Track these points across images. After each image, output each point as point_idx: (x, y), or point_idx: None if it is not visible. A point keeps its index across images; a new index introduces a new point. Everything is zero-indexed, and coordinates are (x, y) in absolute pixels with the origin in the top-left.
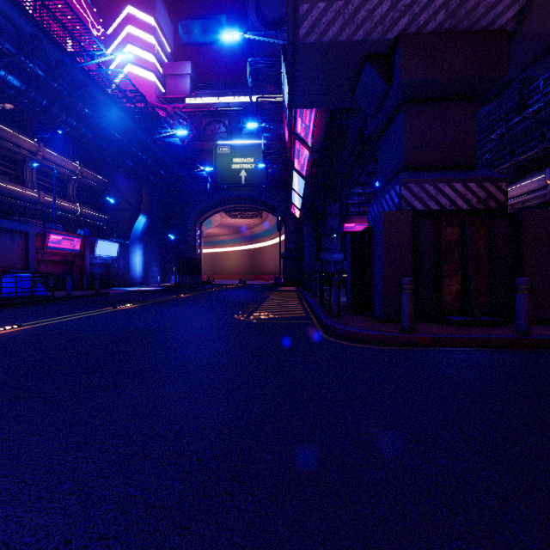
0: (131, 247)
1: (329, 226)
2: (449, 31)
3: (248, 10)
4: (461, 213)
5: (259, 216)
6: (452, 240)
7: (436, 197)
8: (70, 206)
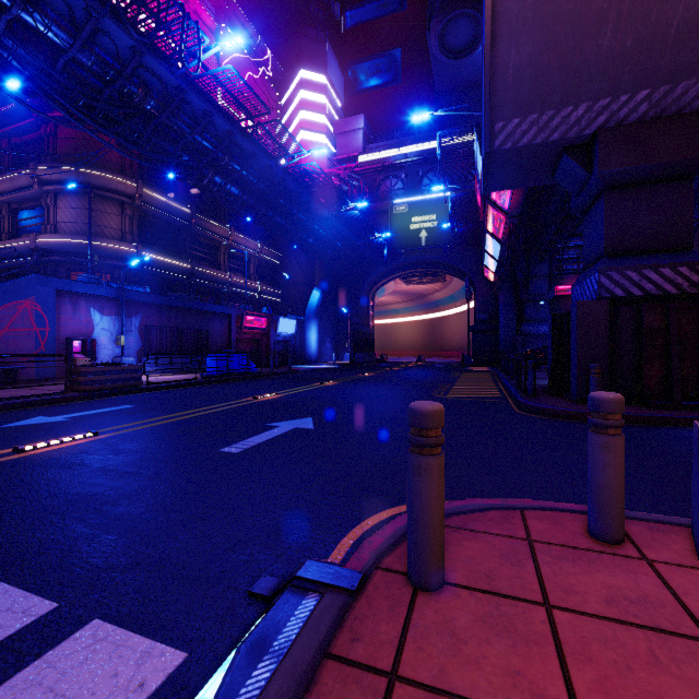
0: (306, 323)
1: (534, 290)
2: (654, 118)
3: (429, 41)
4: (670, 298)
5: (441, 281)
6: (654, 326)
7: (640, 283)
8: (252, 285)
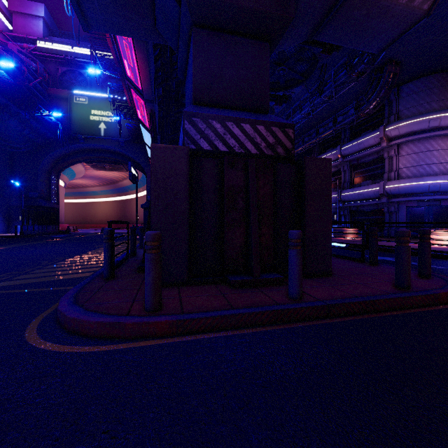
0: None
1: None
2: None
3: None
4: (251, 157)
5: (124, 170)
6: (236, 185)
7: (225, 137)
8: None
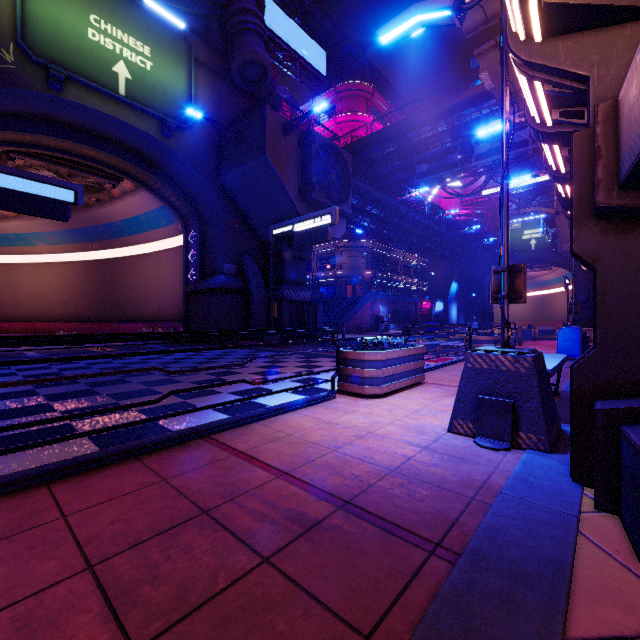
0: (449, 304)
1: None
2: None
3: None
4: None
5: (548, 269)
6: None
7: None
8: (413, 282)
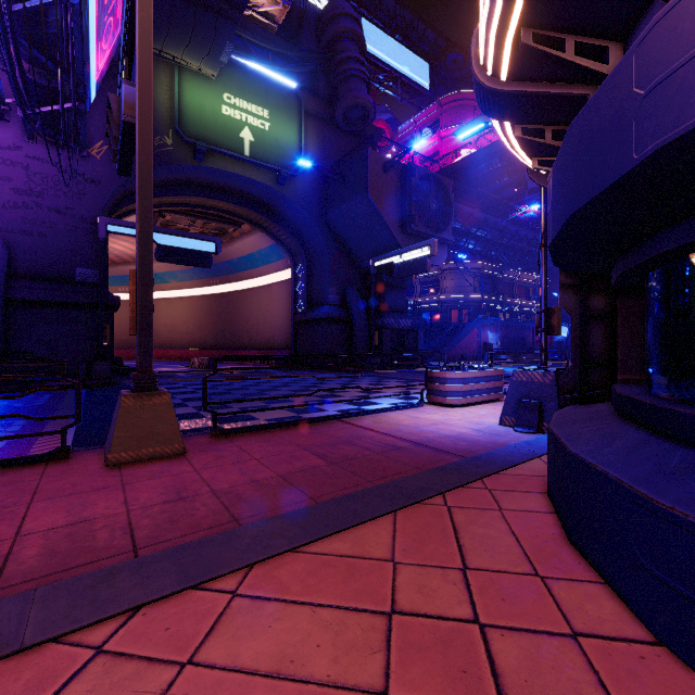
0: None
1: None
2: None
3: None
4: None
5: None
6: None
7: None
8: (531, 304)
